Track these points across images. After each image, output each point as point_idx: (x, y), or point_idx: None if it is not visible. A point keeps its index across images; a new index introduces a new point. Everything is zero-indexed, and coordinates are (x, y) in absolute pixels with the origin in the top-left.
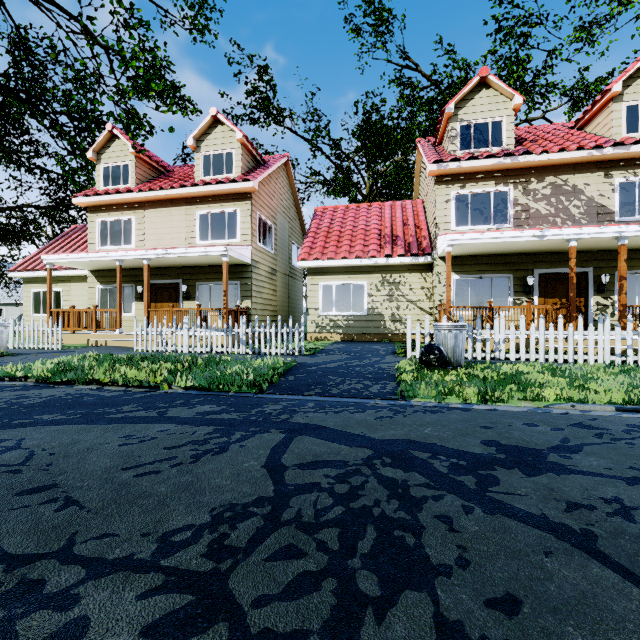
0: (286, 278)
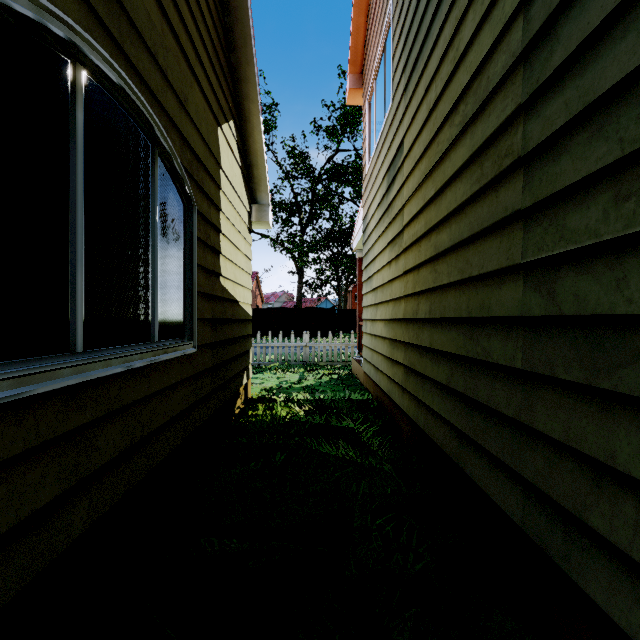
0: (478, 26)
